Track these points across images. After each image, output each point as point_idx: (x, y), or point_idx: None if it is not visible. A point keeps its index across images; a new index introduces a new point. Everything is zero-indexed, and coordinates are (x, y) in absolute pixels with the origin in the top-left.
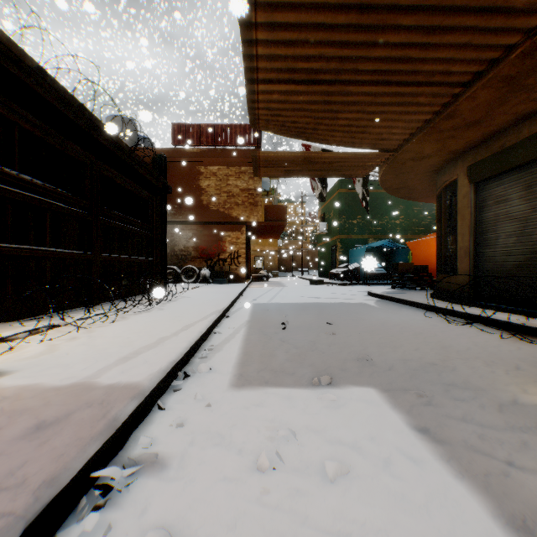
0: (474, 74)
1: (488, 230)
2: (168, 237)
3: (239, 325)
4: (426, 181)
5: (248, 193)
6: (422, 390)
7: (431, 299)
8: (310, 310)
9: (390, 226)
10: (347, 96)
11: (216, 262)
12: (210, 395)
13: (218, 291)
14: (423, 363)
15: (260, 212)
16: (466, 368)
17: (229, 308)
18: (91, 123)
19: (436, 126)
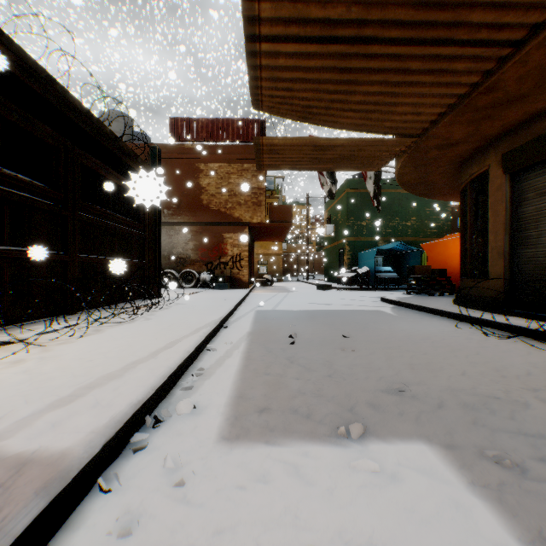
0: (529, 28)
1: (528, 227)
2: (165, 239)
3: (238, 339)
4: (448, 175)
5: (251, 192)
6: (501, 448)
7: (456, 306)
8: (321, 319)
9: (401, 227)
10: (369, 61)
11: (217, 265)
12: (186, 459)
13: (218, 297)
14: (480, 397)
15: (264, 212)
16: (542, 405)
17: (228, 317)
18: (65, 101)
19: (472, 103)
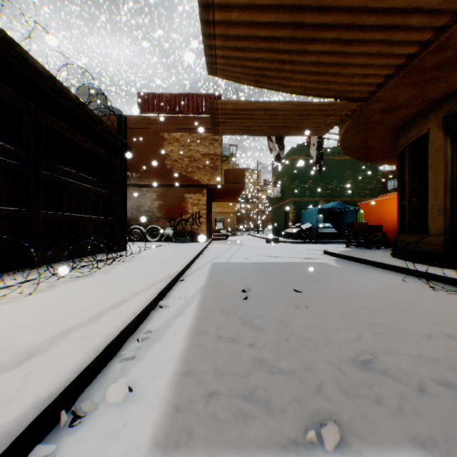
0: None
1: None
2: (134, 199)
3: (192, 294)
4: (387, 140)
5: (209, 158)
6: None
7: (396, 259)
8: (272, 272)
9: (339, 189)
10: (323, 16)
11: (179, 222)
12: None
13: (178, 250)
14: None
15: (220, 176)
16: None
17: (185, 269)
18: (26, 63)
19: (420, 63)
